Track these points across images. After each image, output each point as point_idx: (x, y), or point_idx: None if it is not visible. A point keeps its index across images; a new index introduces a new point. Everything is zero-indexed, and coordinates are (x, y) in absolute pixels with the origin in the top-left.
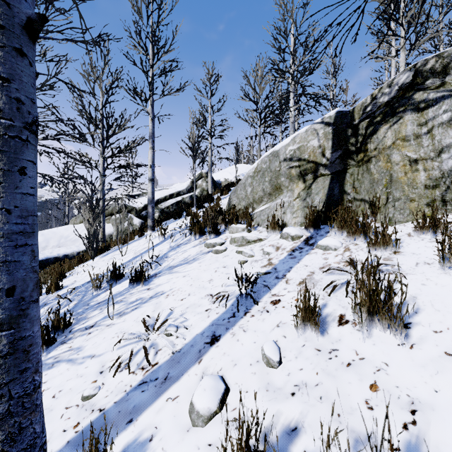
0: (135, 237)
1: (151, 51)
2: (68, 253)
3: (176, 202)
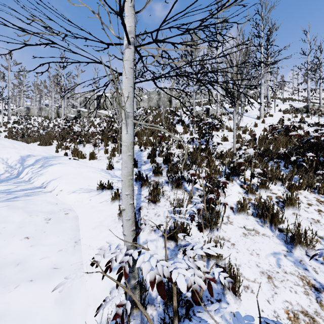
0: None
1: None
2: None
3: None
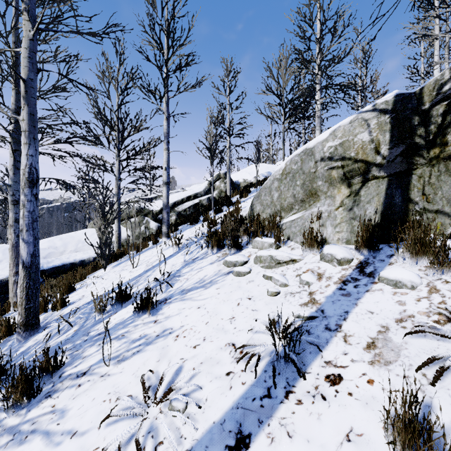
0: (150, 244)
1: (166, 46)
2: (84, 259)
3: (194, 204)
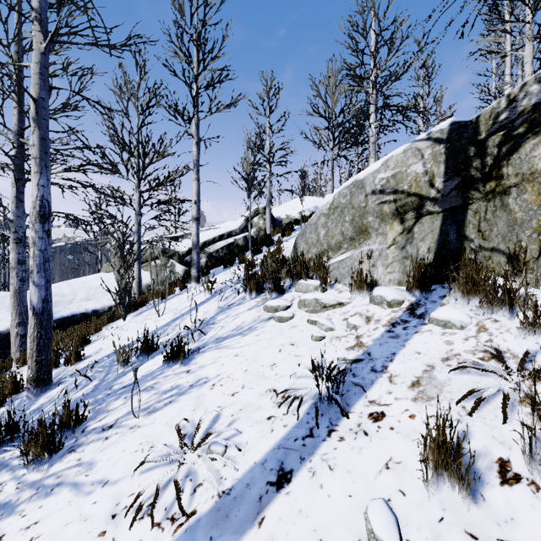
0: (176, 290)
1: (196, 59)
2: (97, 308)
3: (227, 244)
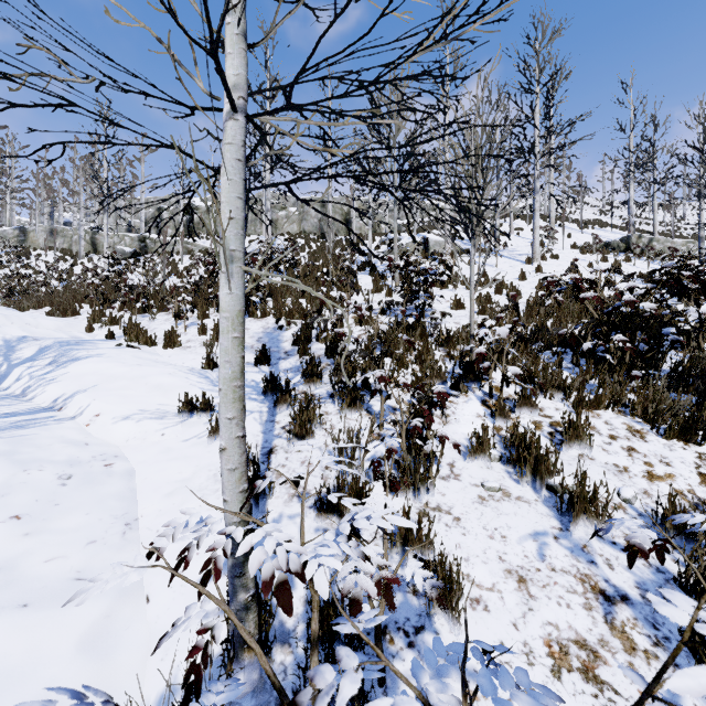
0: None
1: None
2: None
3: None
